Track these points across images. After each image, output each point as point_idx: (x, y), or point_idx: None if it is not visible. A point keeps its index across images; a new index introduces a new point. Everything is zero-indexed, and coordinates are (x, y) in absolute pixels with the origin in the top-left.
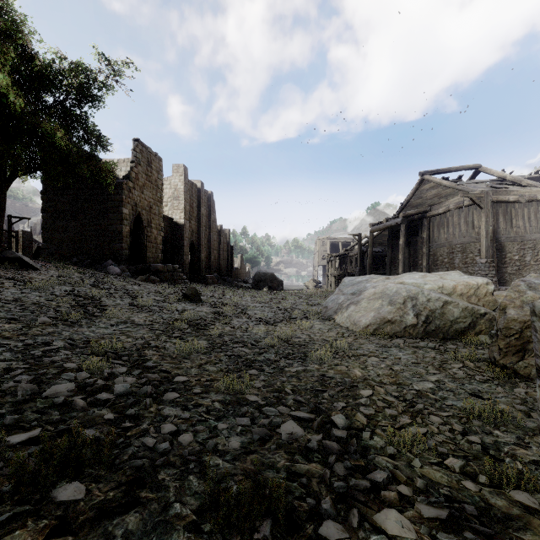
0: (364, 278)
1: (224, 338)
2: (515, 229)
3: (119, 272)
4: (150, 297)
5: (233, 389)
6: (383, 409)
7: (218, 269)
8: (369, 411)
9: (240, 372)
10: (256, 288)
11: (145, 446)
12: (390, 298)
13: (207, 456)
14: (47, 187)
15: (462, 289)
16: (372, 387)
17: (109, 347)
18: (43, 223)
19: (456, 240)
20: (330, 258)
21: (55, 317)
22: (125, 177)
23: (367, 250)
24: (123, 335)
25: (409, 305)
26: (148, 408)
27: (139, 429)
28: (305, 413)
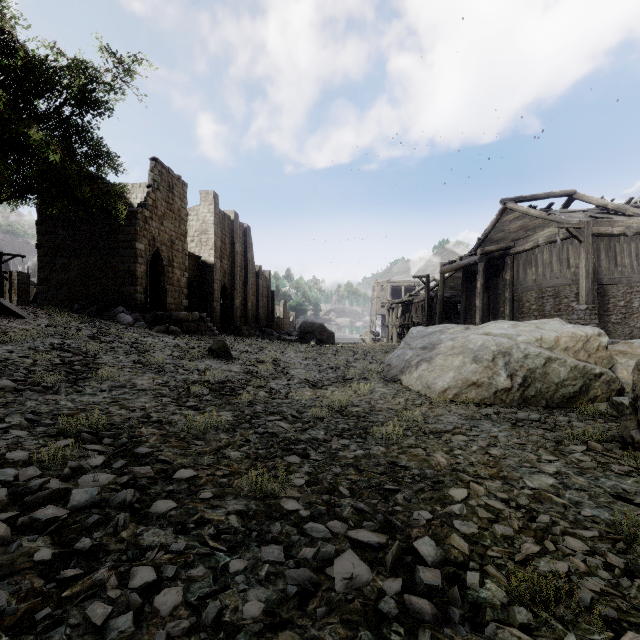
0: (436, 329)
1: (256, 408)
2: (620, 268)
3: (131, 321)
4: (165, 352)
5: (262, 489)
6: (489, 524)
7: (257, 318)
8: (468, 528)
9: (275, 459)
10: (302, 341)
11: (88, 623)
12: (474, 353)
13: (200, 639)
14: (44, 217)
15: (567, 342)
16: (465, 484)
17: (89, 423)
18: (38, 261)
19: (547, 283)
20: (391, 305)
21: (22, 380)
22: (140, 205)
23: (436, 295)
24: (115, 405)
25: (500, 363)
26: (118, 532)
27: (90, 579)
28: (371, 534)
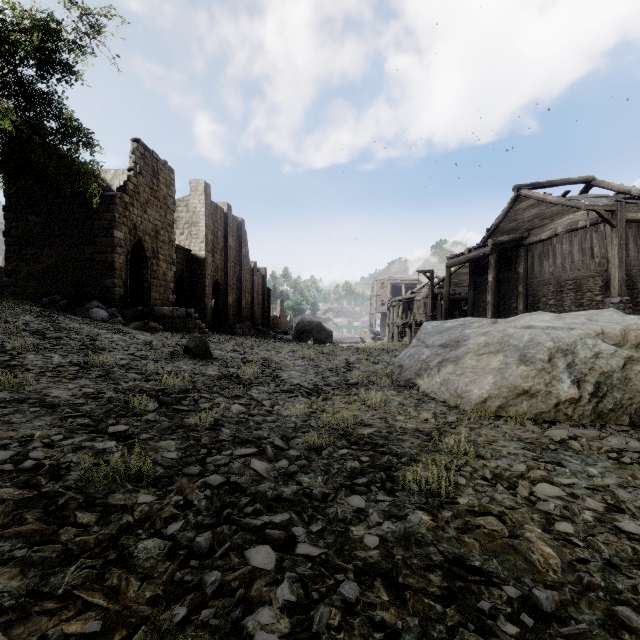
0: (456, 323)
1: (222, 432)
2: None
3: (106, 316)
4: (127, 351)
5: None
6: None
7: (252, 317)
8: None
9: (227, 557)
10: (299, 340)
11: None
12: (520, 351)
13: None
14: (12, 202)
15: (638, 337)
16: None
17: None
18: (6, 250)
19: (567, 275)
20: (391, 303)
21: None
22: (119, 189)
23: (440, 291)
24: None
25: (561, 365)
26: None
27: None
28: None
